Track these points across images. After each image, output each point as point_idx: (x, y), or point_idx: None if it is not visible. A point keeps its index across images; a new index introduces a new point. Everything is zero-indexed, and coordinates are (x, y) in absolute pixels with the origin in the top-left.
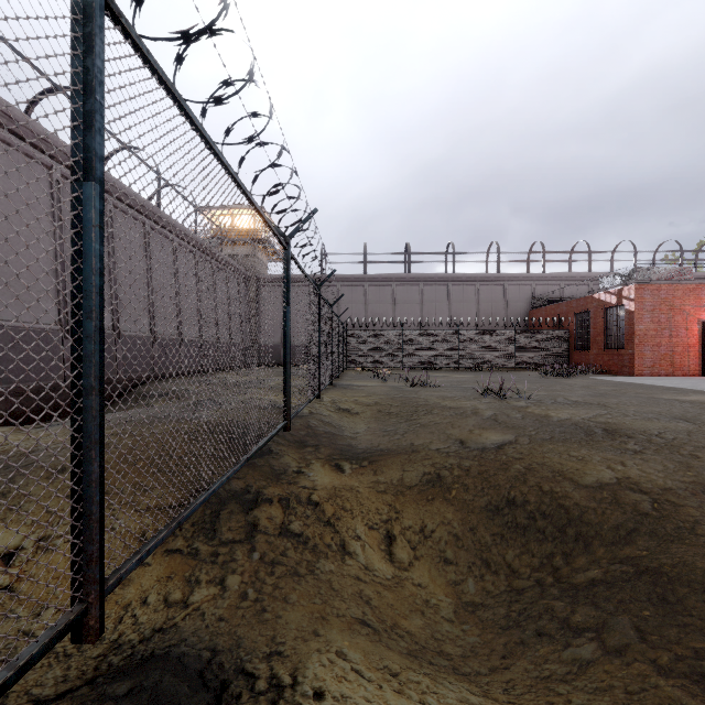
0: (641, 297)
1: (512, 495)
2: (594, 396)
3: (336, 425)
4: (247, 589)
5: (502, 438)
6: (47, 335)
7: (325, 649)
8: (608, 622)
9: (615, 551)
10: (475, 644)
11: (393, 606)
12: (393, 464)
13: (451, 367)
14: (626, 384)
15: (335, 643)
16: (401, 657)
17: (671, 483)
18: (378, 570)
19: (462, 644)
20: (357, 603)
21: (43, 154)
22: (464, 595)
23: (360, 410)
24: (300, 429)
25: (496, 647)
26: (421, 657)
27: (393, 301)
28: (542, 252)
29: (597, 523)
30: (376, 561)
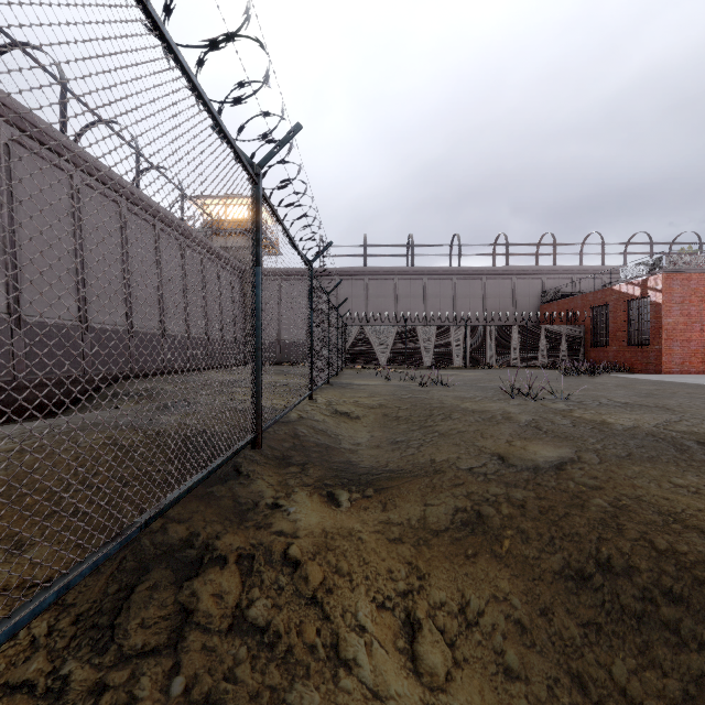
0: (669, 288)
1: (605, 554)
2: (641, 396)
3: (331, 434)
4: None
5: (558, 455)
6: None
7: None
8: None
9: None
10: None
11: None
12: (410, 494)
13: (457, 365)
14: (665, 383)
15: None
16: None
17: None
18: (395, 697)
19: None
20: None
21: None
22: None
23: (362, 413)
24: (283, 439)
25: None
26: None
27: (395, 295)
28: (553, 244)
29: None
30: (391, 677)
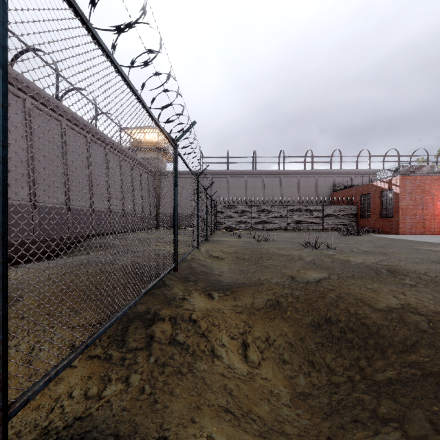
0: (404, 184)
1: (329, 315)
2: (376, 247)
3: (209, 267)
4: (144, 385)
5: (320, 276)
6: (22, 208)
7: (199, 434)
8: (407, 415)
9: (404, 357)
10: (307, 426)
11: (248, 396)
12: (247, 293)
13: (282, 229)
14: (395, 240)
15: (206, 429)
16: (255, 439)
17: (439, 308)
18: (237, 368)
19: (297, 426)
20: (222, 394)
21: (19, 91)
22: (297, 387)
23: (225, 256)
24: (185, 269)
25: (322, 429)
26: (269, 437)
27: (246, 187)
28: (340, 156)
29: (390, 337)
30: (235, 362)
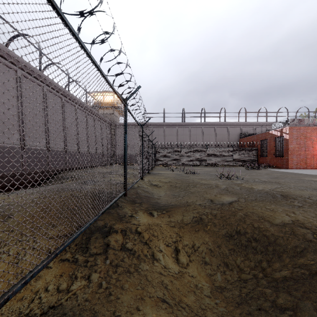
0: (291, 132)
1: (238, 229)
2: (272, 178)
3: (150, 192)
4: (102, 282)
5: (231, 199)
6: (14, 149)
7: None
8: (299, 305)
9: (295, 260)
10: (223, 313)
11: (179, 289)
12: (178, 212)
13: (203, 165)
14: (286, 173)
15: (148, 316)
16: None
17: None
18: (171, 268)
19: (216, 312)
20: (160, 288)
21: (12, 64)
22: (215, 282)
23: (162, 185)
24: (132, 194)
25: (235, 315)
26: None
27: (177, 134)
28: (245, 112)
29: (284, 245)
30: (170, 263)
